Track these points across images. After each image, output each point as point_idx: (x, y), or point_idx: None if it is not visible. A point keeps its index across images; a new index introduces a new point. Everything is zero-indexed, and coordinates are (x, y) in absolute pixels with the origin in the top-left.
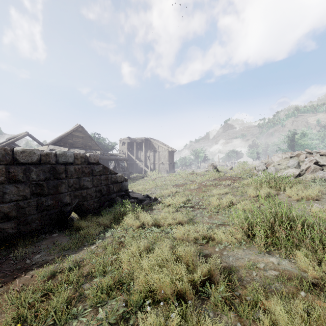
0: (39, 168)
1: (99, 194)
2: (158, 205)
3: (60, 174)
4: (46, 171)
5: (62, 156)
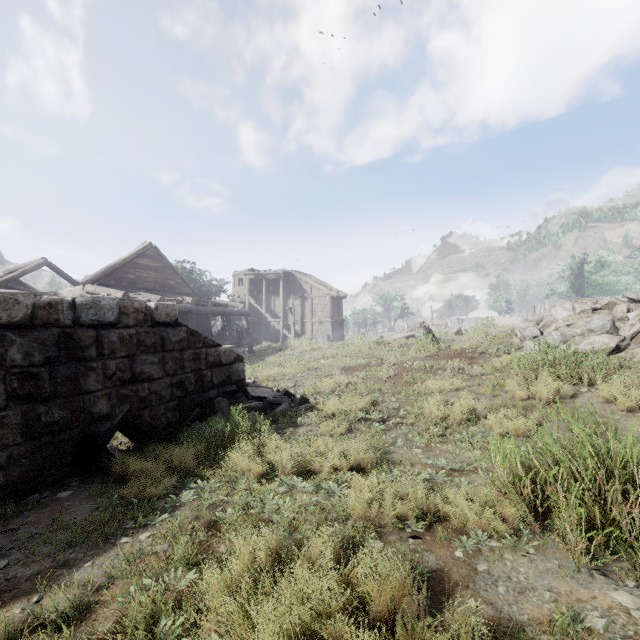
0: (30, 336)
1: (178, 392)
2: (308, 414)
3: (85, 350)
4: (49, 343)
5: (89, 307)
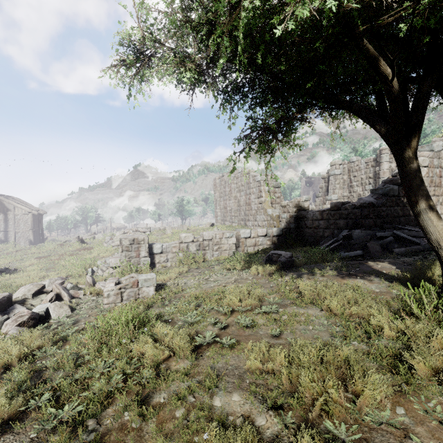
0: None
1: None
2: (19, 272)
3: None
4: None
5: None
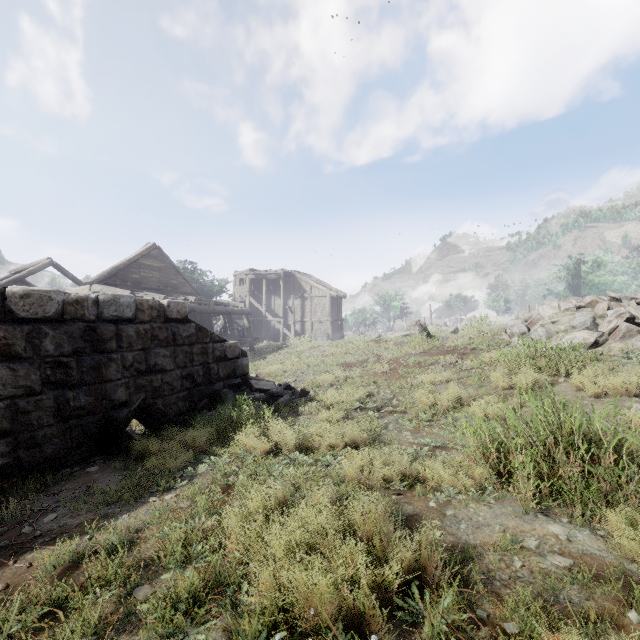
0: (61, 329)
1: (188, 384)
2: (308, 404)
3: (107, 343)
4: (76, 336)
5: (110, 304)
